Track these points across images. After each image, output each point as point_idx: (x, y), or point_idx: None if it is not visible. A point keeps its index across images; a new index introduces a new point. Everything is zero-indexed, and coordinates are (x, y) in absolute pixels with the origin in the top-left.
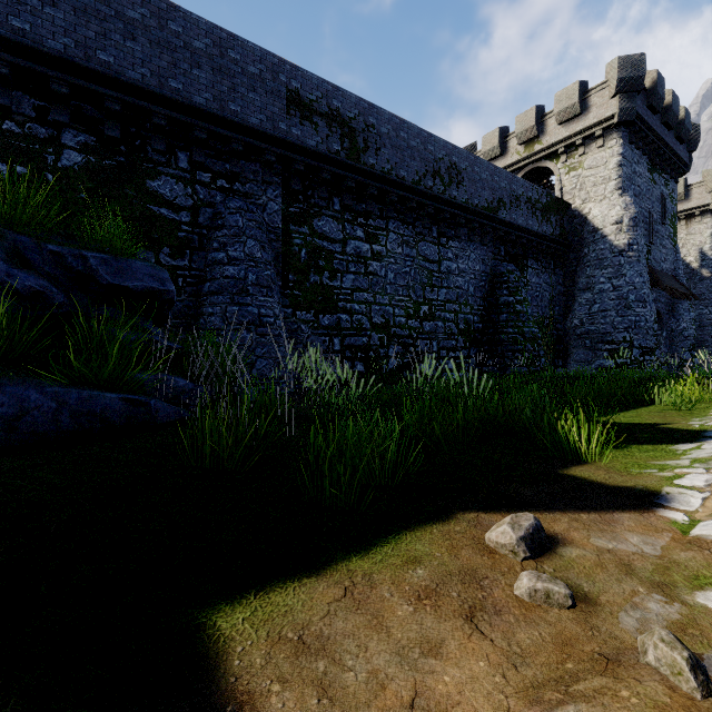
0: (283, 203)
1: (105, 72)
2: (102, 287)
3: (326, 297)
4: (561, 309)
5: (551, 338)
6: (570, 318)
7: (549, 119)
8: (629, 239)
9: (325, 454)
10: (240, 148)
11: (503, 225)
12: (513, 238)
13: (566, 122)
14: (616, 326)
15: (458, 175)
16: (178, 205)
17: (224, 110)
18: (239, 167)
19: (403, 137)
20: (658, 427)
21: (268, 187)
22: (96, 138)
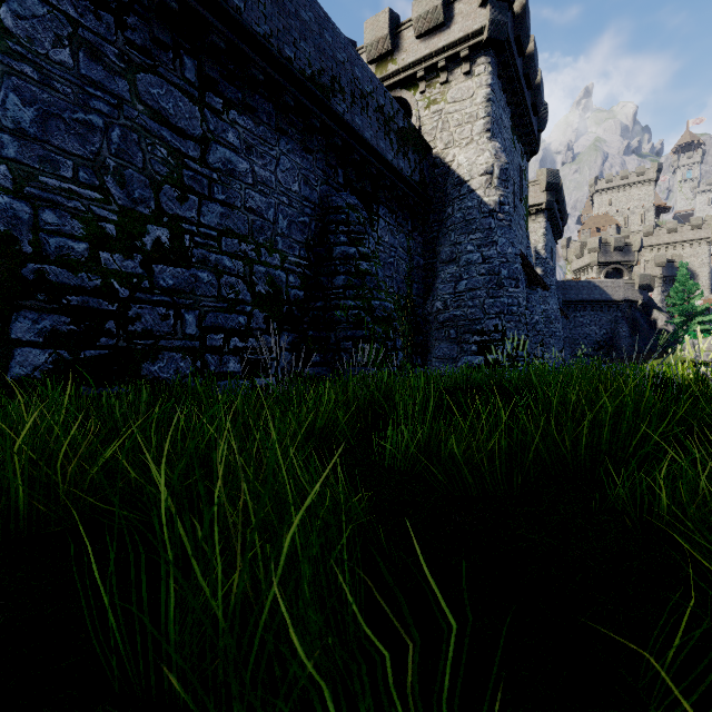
0: None
1: None
2: None
3: None
4: (420, 289)
5: (409, 326)
6: (431, 300)
7: (405, 30)
8: (500, 196)
9: None
10: None
11: (341, 127)
12: (357, 158)
13: (427, 36)
14: (487, 310)
15: None
16: None
17: None
18: None
19: None
20: None
21: None
22: None
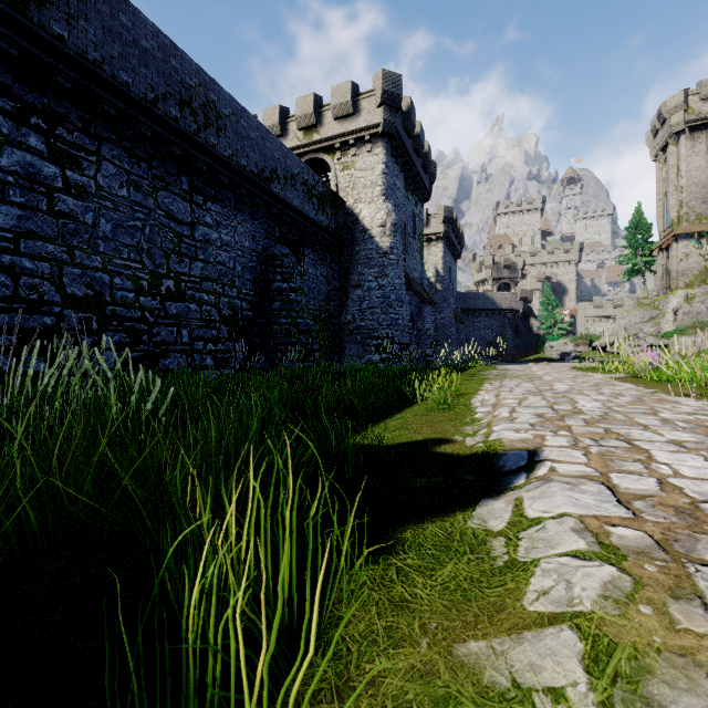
0: None
1: None
2: None
3: None
4: (337, 305)
5: (327, 333)
6: (344, 314)
7: (326, 111)
8: (391, 243)
9: None
10: None
11: (277, 201)
12: (288, 219)
13: (341, 119)
14: (382, 323)
15: (219, 119)
16: None
17: None
18: None
19: (126, 24)
20: (434, 452)
21: None
22: None
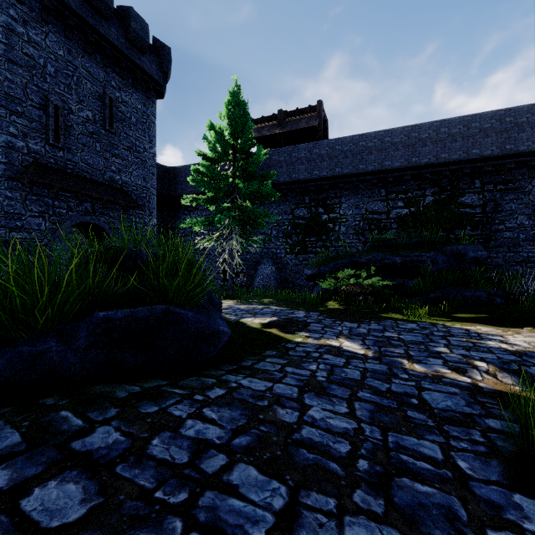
0: None
1: (443, 162)
2: (462, 257)
3: None
4: None
5: None
6: None
7: None
8: None
9: None
10: (512, 166)
11: None
12: None
13: None
14: None
15: None
16: (474, 205)
17: (502, 151)
18: (511, 175)
19: None
20: None
21: (532, 179)
22: (437, 188)
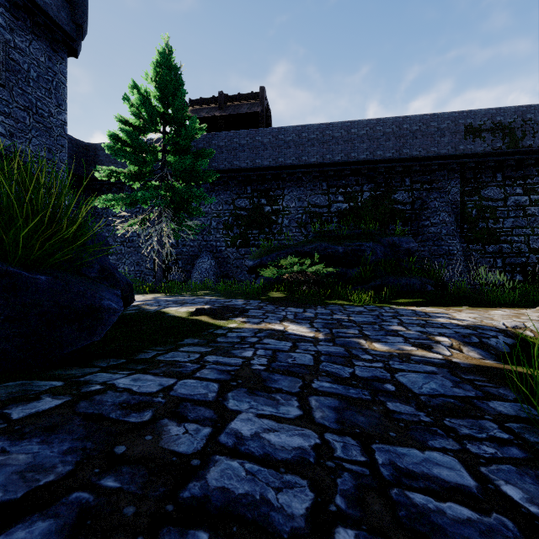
0: (460, 186)
1: (379, 159)
2: (397, 248)
3: (490, 235)
4: None
5: None
6: None
7: None
8: None
9: (490, 299)
10: (436, 167)
11: None
12: None
13: None
14: None
15: None
16: (405, 202)
17: (427, 153)
18: (435, 176)
19: None
20: None
21: (451, 181)
22: (374, 184)
